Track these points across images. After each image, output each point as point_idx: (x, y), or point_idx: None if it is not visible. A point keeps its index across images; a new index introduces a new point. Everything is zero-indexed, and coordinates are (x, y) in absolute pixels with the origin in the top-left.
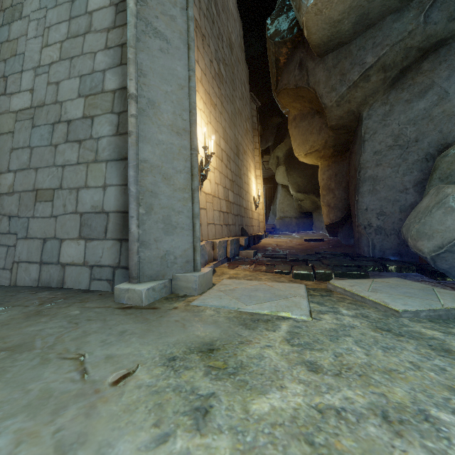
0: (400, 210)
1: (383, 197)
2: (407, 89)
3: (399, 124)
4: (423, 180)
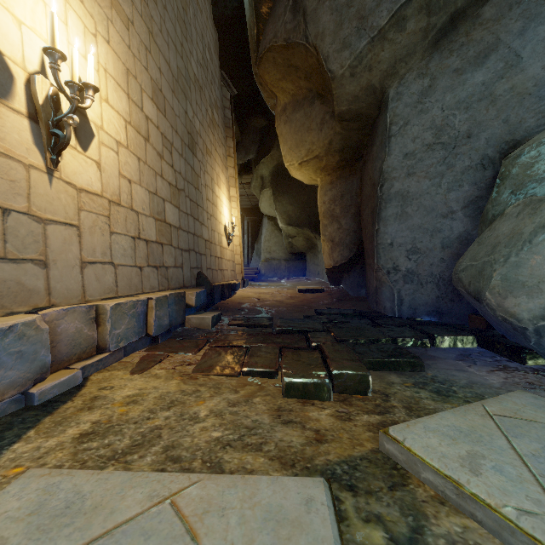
0: (442, 246)
1: (417, 225)
2: (458, 51)
3: (443, 109)
4: (477, 198)
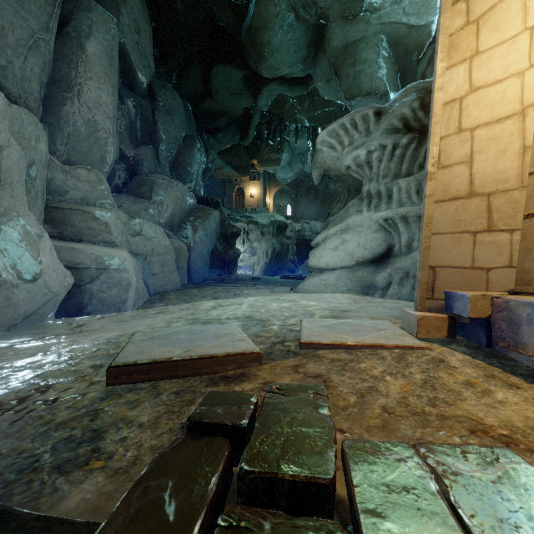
0: None
1: None
2: None
3: None
4: None
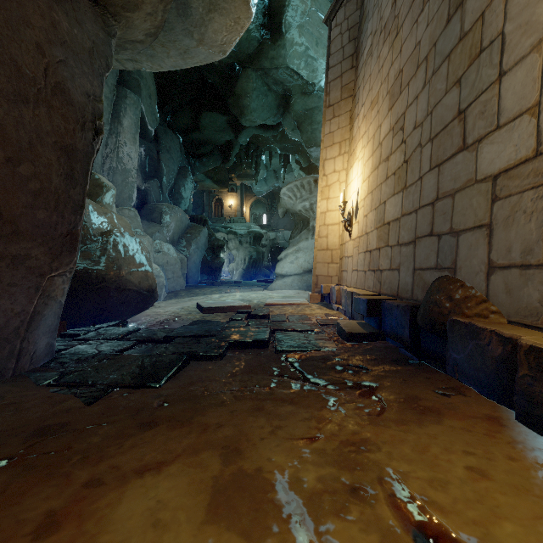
0: None
1: None
2: None
3: None
4: None
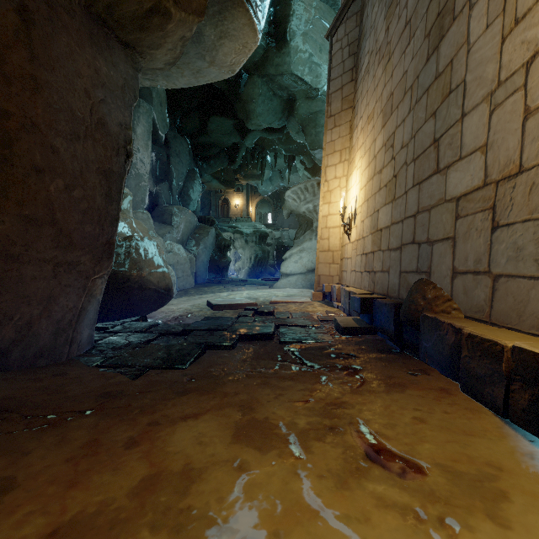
0: None
1: None
2: None
3: None
4: None
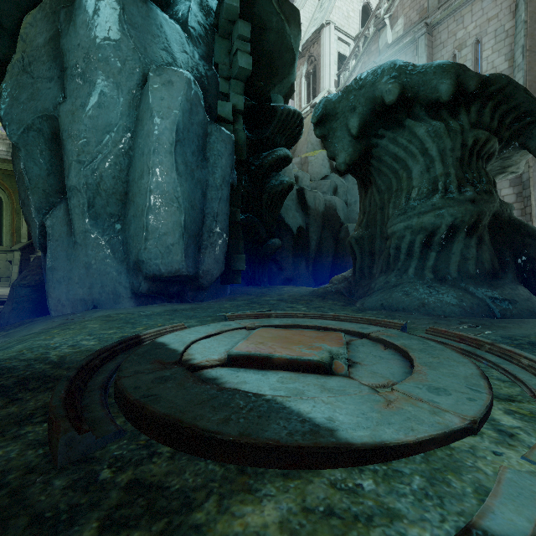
0: None
1: None
2: None
3: None
4: None
